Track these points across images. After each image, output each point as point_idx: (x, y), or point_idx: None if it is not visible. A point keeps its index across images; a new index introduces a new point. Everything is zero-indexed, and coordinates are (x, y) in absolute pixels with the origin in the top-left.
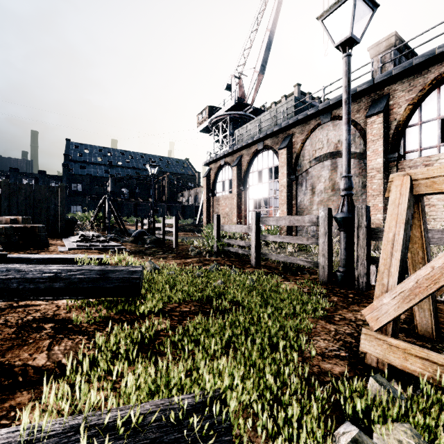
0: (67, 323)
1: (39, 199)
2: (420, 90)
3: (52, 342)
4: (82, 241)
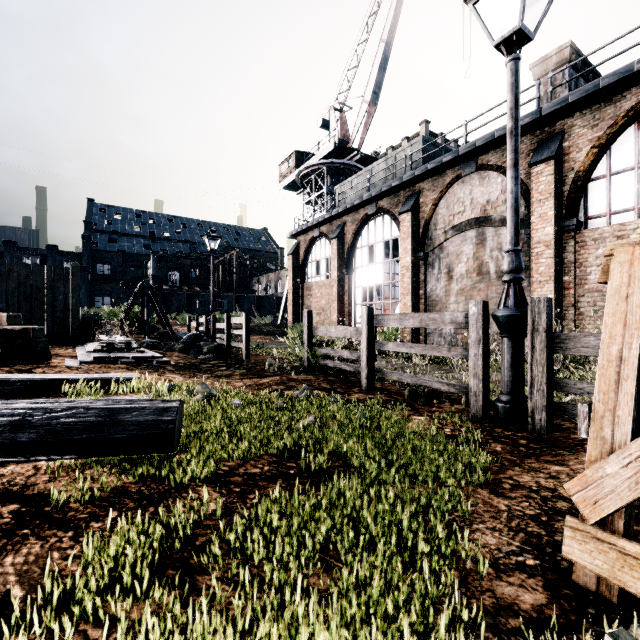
0: (44, 503)
1: (40, 286)
2: (610, 125)
3: (4, 546)
4: (102, 351)
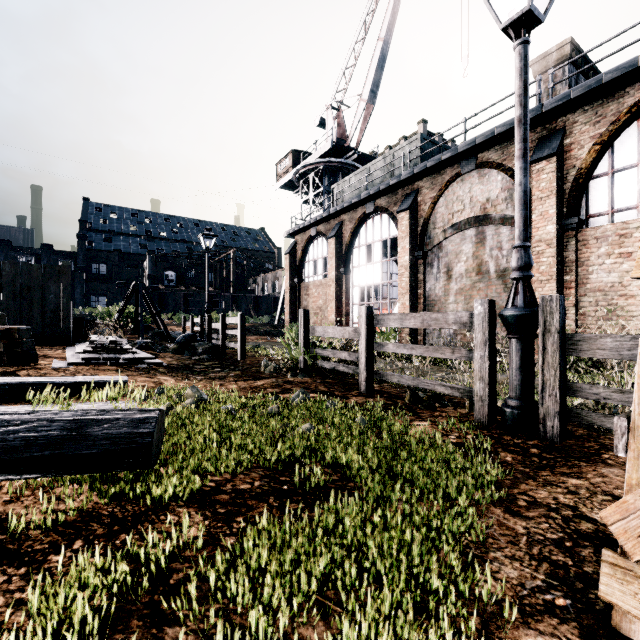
0: None
1: (30, 285)
2: (613, 122)
3: None
4: (92, 352)
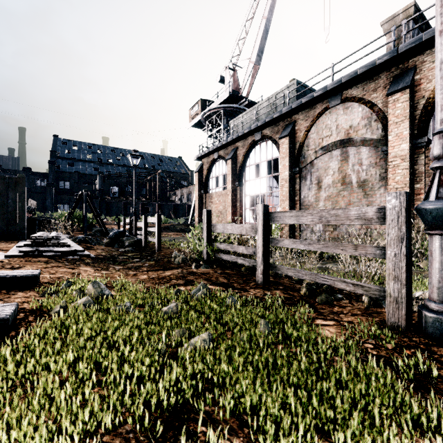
0: None
1: None
2: None
3: None
4: (32, 245)
